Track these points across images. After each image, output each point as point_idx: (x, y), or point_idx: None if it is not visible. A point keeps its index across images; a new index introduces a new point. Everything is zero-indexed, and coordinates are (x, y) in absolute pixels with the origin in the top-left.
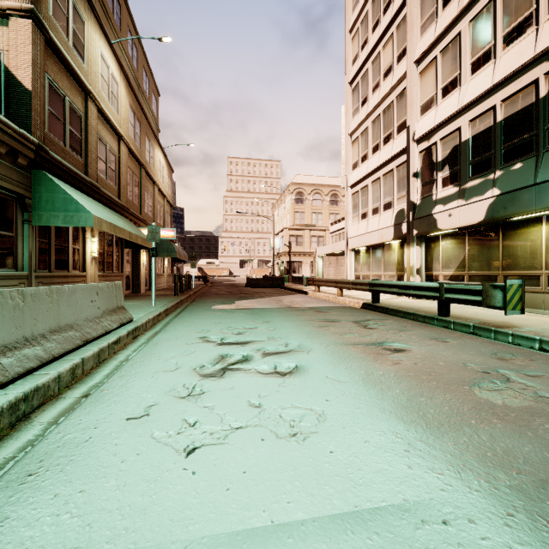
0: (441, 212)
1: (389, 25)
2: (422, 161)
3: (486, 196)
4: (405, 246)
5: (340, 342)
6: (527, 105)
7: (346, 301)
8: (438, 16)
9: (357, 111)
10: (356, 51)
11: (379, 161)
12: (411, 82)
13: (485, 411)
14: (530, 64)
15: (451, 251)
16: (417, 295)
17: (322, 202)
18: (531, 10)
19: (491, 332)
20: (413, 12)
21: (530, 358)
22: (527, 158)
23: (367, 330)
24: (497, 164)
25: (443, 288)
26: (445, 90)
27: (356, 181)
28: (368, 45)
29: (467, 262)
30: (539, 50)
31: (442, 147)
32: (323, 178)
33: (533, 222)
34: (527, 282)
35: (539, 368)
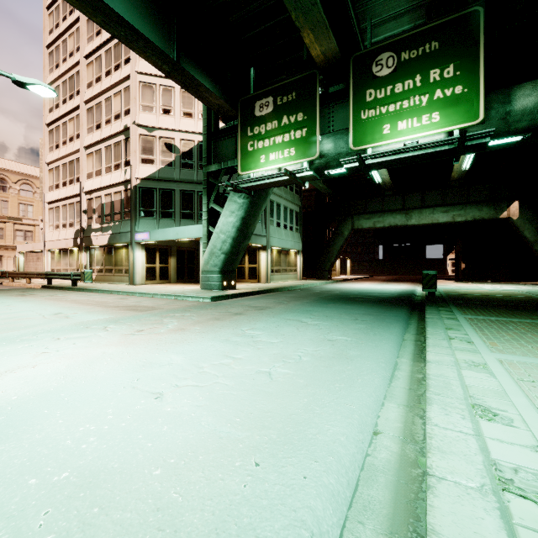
0: (94, 236)
1: (72, 110)
2: (88, 205)
3: (108, 233)
4: (80, 252)
5: (4, 295)
6: (120, 199)
7: (33, 286)
8: (94, 132)
9: (52, 150)
10: (52, 105)
11: (66, 194)
12: (82, 157)
13: (34, 298)
14: (120, 183)
15: (99, 257)
16: (64, 278)
17: (34, 195)
18: (120, 162)
19: (83, 289)
20: (83, 118)
21: (76, 293)
22: (120, 221)
23: (25, 293)
24: (112, 219)
25: (72, 274)
26: (97, 173)
27: (51, 201)
28: (60, 110)
29: (105, 262)
30: (121, 180)
31: (95, 202)
32: (36, 169)
33: (122, 247)
34: (120, 272)
35: (72, 294)
